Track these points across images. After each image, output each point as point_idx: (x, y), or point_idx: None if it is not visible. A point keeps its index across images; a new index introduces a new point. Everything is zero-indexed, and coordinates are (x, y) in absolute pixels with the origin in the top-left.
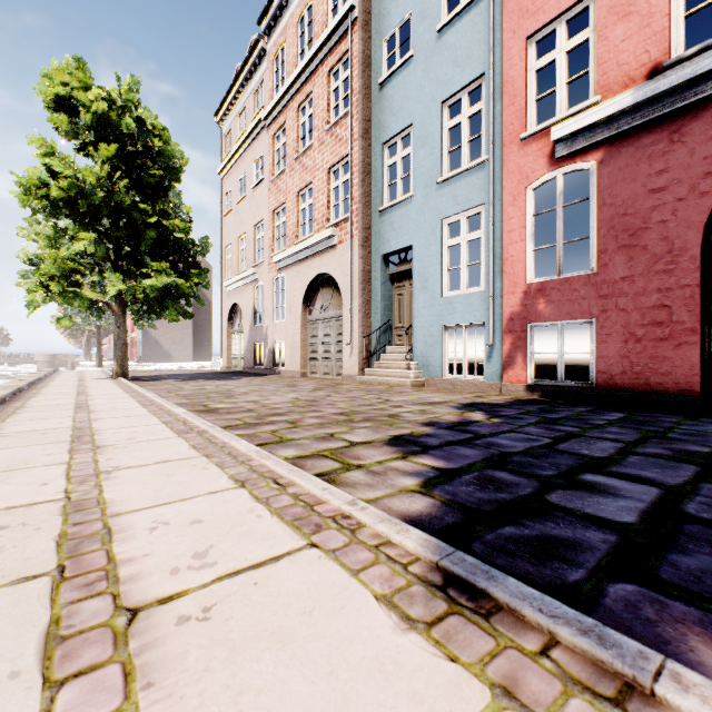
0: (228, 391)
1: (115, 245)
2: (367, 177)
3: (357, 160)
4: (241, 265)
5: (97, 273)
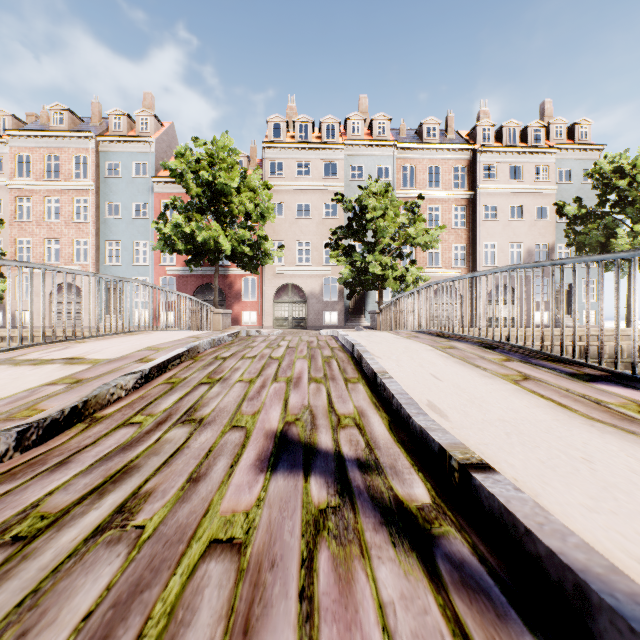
0: None
1: None
2: (98, 250)
3: (95, 244)
4: None
5: None
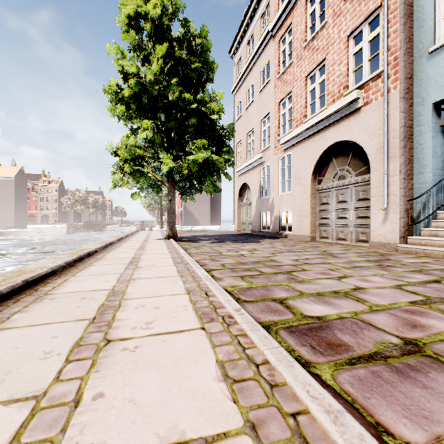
0: (271, 260)
1: (167, 137)
2: (408, 20)
3: (396, 3)
4: (249, 154)
5: (156, 159)
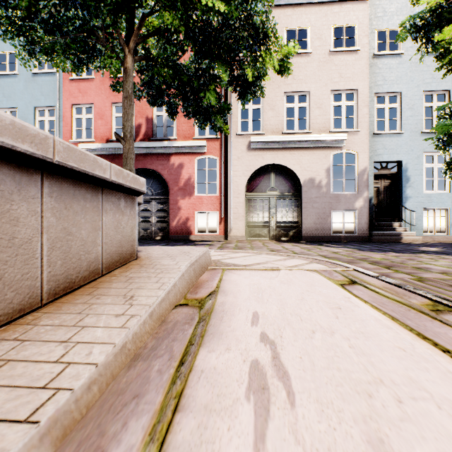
0: None
1: None
2: None
3: None
4: None
5: None
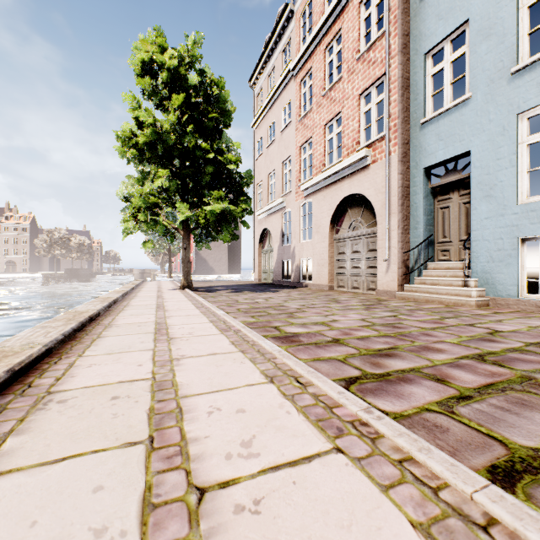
0: (281, 306)
1: (182, 182)
2: (405, 92)
3: (395, 76)
4: (270, 197)
5: (170, 205)
